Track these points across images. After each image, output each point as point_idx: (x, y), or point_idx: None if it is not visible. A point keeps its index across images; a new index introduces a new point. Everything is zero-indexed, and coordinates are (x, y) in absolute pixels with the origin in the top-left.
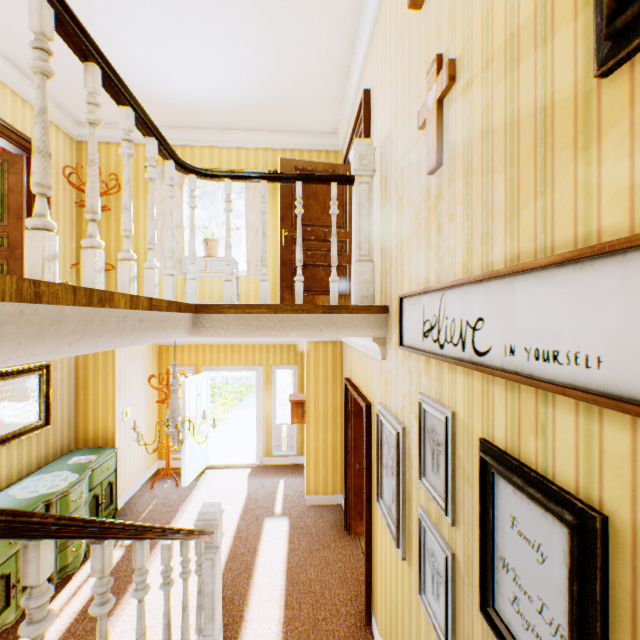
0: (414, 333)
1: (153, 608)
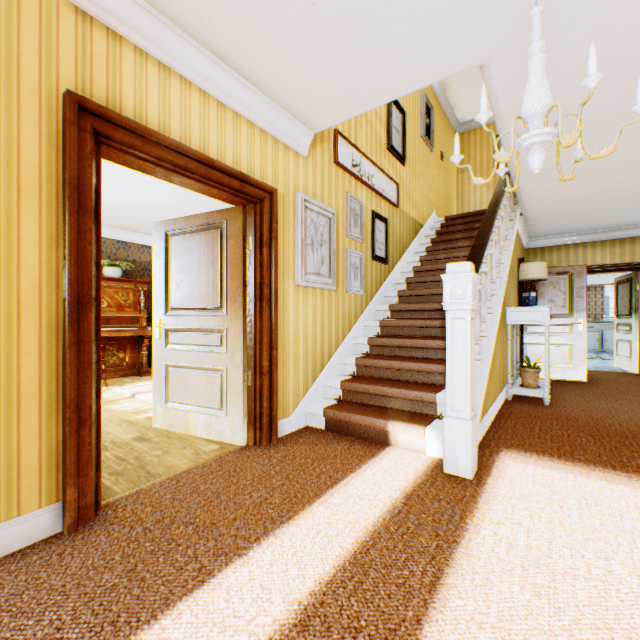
0: (346, 161)
1: (633, 594)
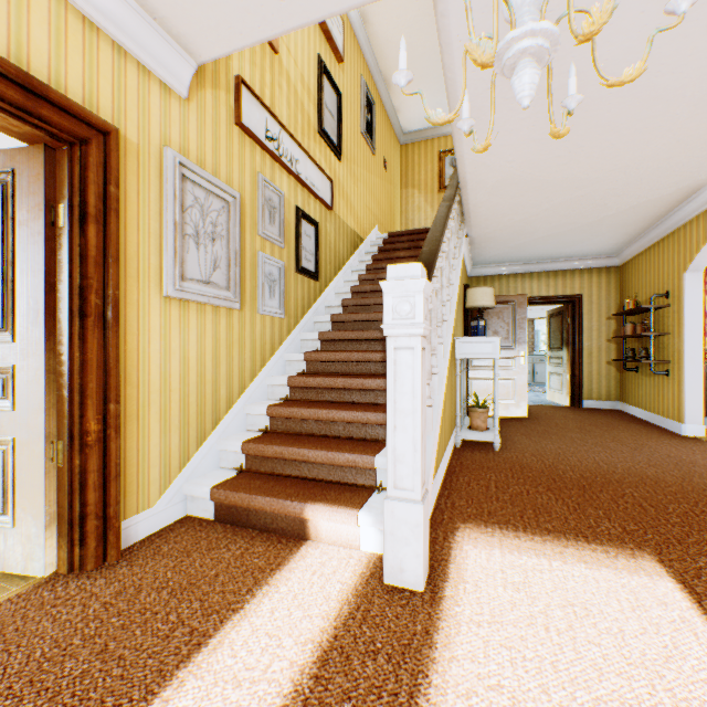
0: (258, 128)
1: None
